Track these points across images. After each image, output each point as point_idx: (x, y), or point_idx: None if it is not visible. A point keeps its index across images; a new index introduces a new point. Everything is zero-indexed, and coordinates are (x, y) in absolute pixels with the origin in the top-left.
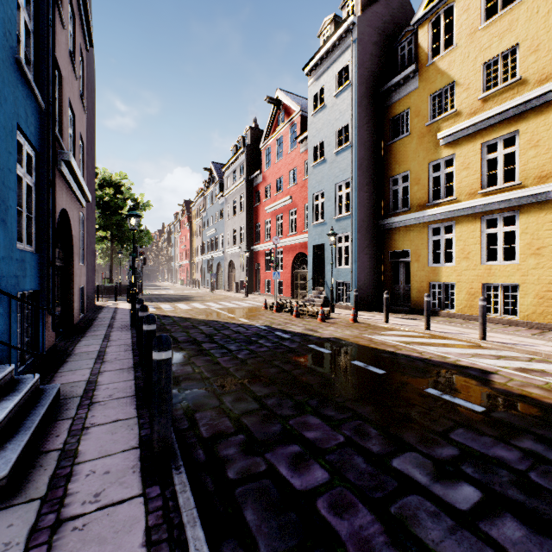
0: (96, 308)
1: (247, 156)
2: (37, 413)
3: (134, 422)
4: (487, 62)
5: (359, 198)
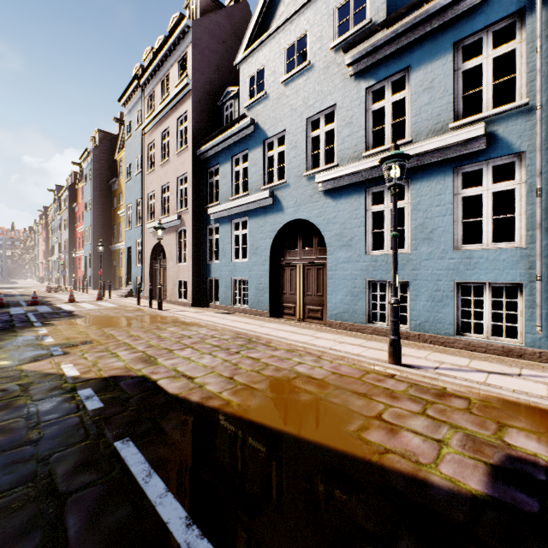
0: None
1: (70, 191)
2: None
3: None
4: None
5: (94, 236)
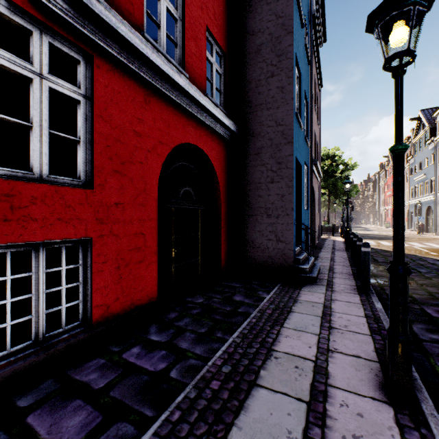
0: (321, 239)
1: None
2: (317, 268)
3: (353, 280)
4: None
5: None
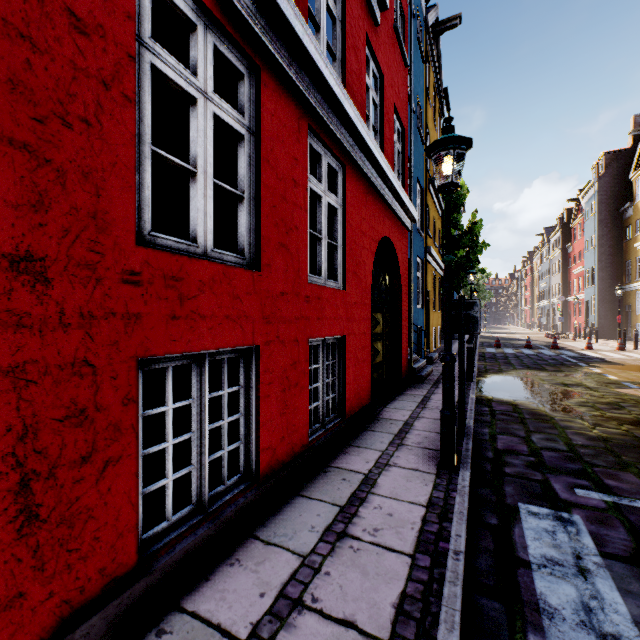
0: None
1: (561, 232)
2: None
3: None
4: None
5: (598, 277)
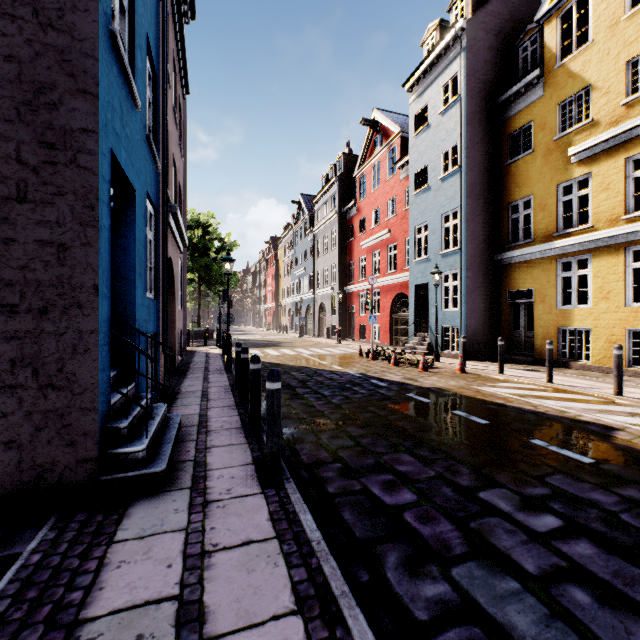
0: (188, 352)
1: (339, 186)
2: (172, 432)
3: (246, 446)
4: (633, 58)
5: (469, 230)
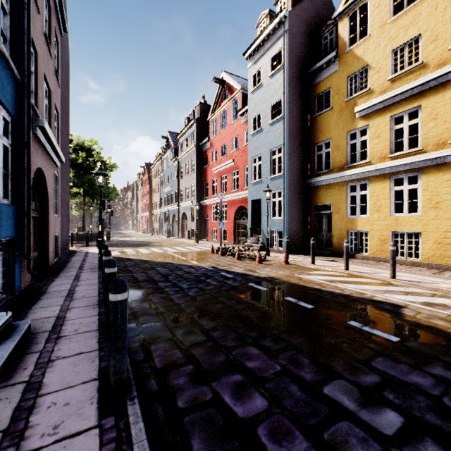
0: (70, 252)
1: (197, 126)
2: (7, 348)
3: (96, 354)
4: (395, 49)
5: (289, 161)
